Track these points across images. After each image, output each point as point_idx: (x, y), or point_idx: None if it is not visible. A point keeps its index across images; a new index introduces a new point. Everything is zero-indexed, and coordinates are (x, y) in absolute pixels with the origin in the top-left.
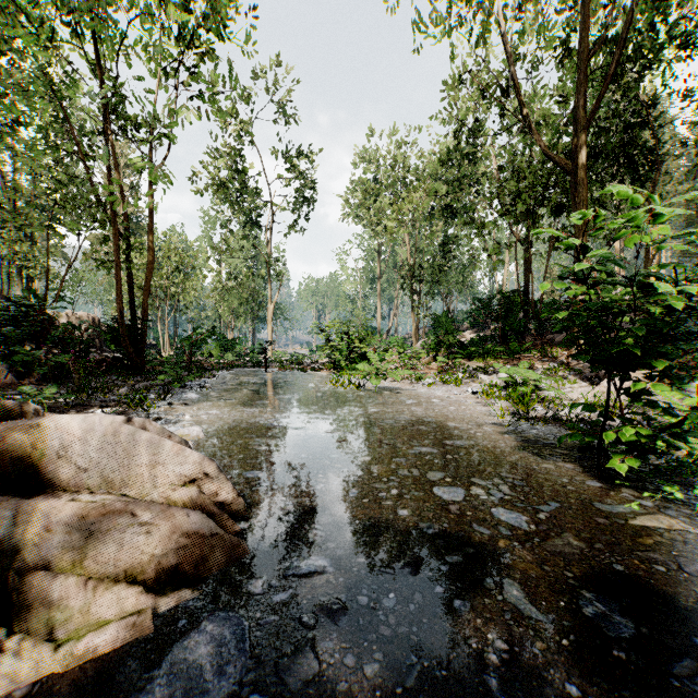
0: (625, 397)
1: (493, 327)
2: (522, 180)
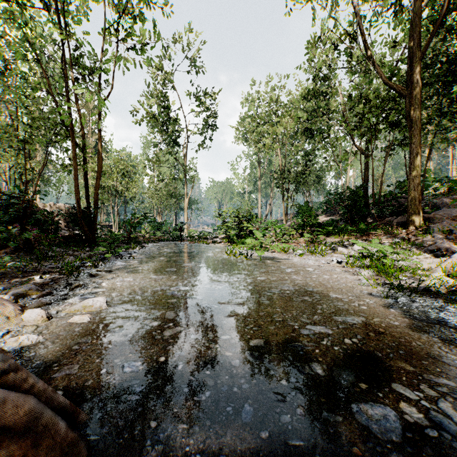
0: None
1: (341, 213)
2: (367, 103)
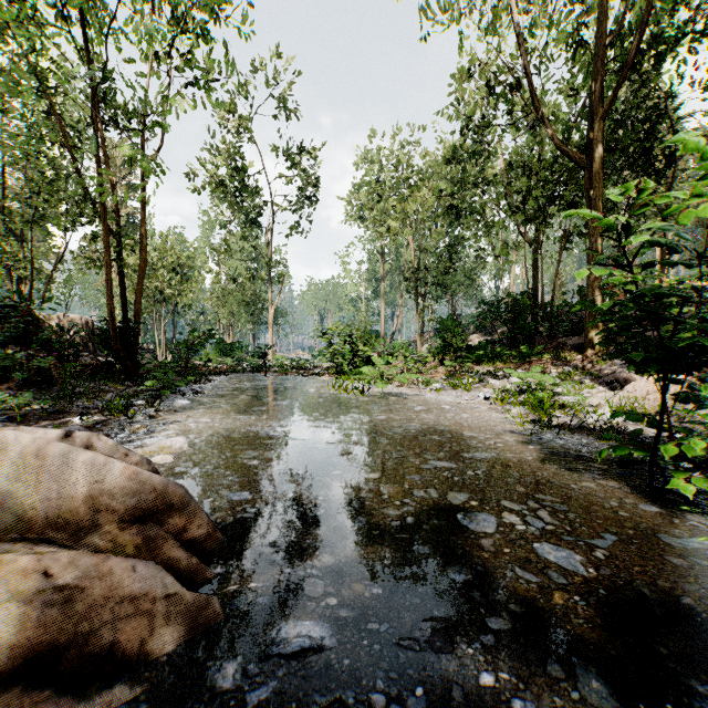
0: (654, 403)
1: (500, 331)
2: (533, 176)
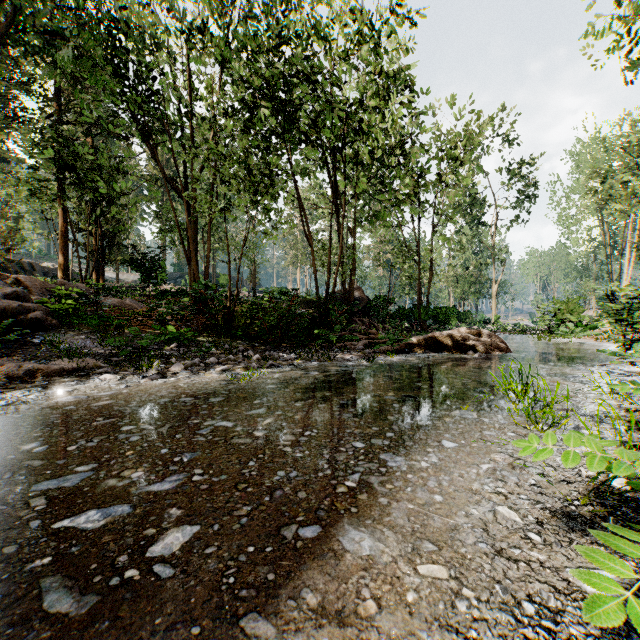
0: None
1: None
2: None
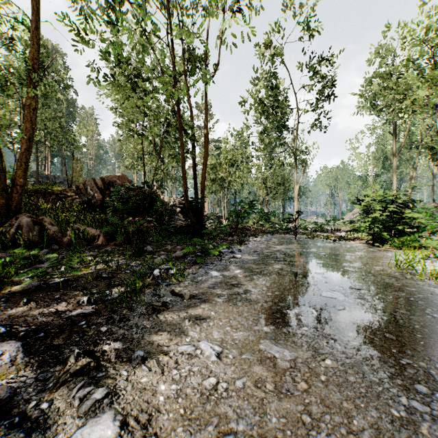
0: None
1: None
2: None
